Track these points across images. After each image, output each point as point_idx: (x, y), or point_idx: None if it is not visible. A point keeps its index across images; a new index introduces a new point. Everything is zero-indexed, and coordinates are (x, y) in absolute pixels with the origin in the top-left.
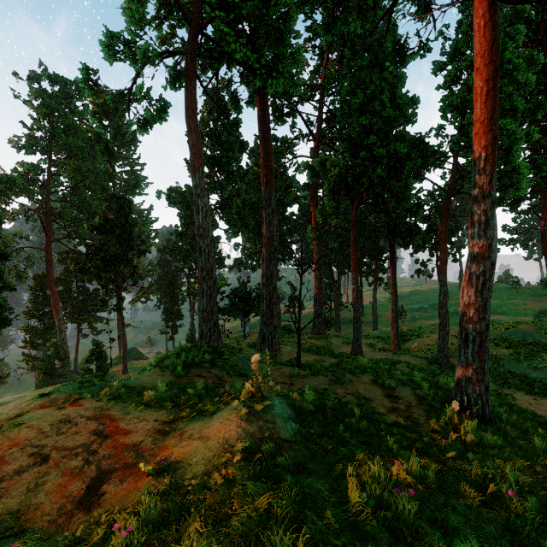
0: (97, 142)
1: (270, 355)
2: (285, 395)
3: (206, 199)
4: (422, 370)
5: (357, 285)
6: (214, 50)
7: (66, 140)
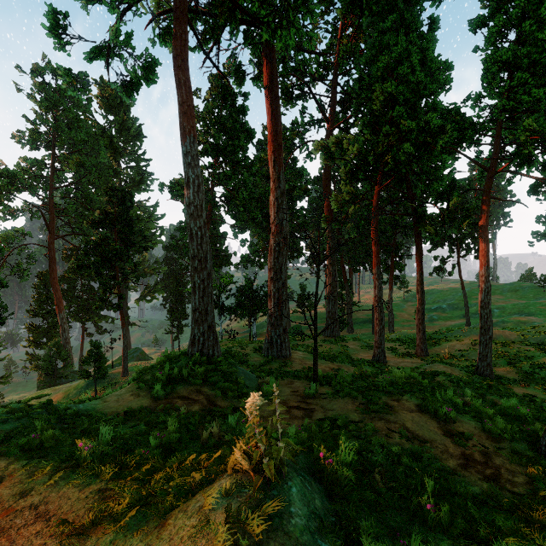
0: (102, 137)
1: (279, 362)
2: (304, 443)
3: (198, 170)
4: (468, 385)
5: (380, 281)
6: (213, 7)
7: (68, 134)
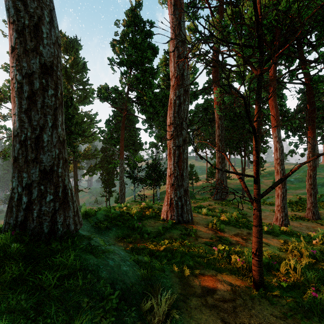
0: None
1: (180, 229)
2: None
3: None
4: None
5: (281, 144)
6: None
7: None
